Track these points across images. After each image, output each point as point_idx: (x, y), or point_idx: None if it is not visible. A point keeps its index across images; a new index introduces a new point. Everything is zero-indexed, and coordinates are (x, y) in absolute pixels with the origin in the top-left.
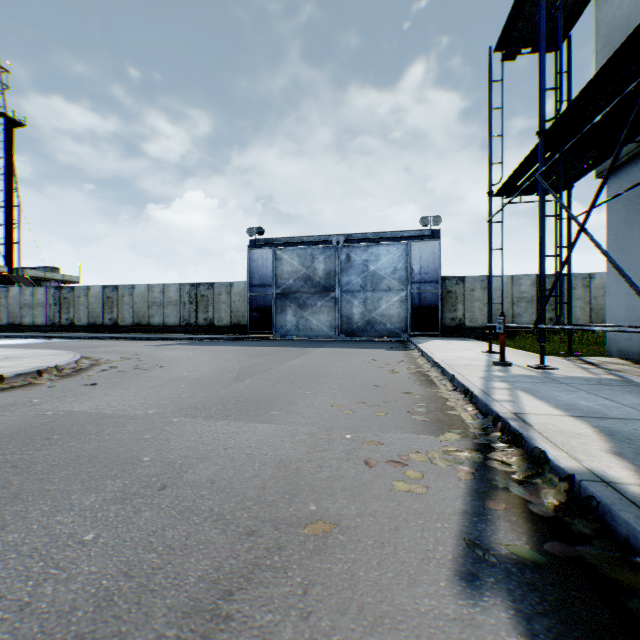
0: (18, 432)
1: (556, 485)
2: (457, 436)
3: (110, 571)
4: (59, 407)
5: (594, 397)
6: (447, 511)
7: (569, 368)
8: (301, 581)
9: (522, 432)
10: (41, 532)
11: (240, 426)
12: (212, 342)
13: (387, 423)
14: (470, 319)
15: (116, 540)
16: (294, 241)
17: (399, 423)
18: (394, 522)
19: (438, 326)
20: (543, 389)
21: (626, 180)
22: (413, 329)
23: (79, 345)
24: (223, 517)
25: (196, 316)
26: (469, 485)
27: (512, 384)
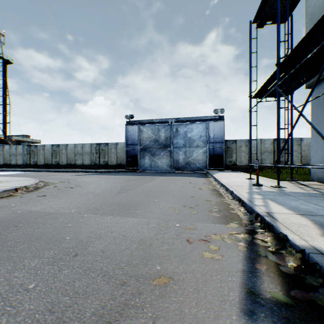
0: (1, 222)
1: (294, 254)
2: (236, 225)
3: (41, 308)
4: (24, 208)
5: (308, 203)
6: (234, 270)
7: (292, 187)
8: (151, 315)
9: (272, 223)
10: (5, 283)
11: (119, 219)
12: (107, 173)
13: (198, 217)
14: (239, 161)
15: (46, 288)
16: (149, 121)
17: (204, 217)
18: (204, 277)
19: (223, 165)
20: (280, 199)
21: (321, 89)
22: (210, 166)
23: (39, 175)
24: (108, 273)
25: (99, 160)
26: (245, 254)
27: (264, 196)
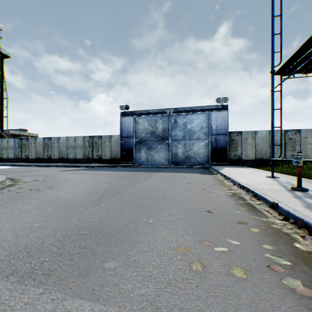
0: None
1: None
2: None
3: None
4: None
5: None
6: None
7: None
8: None
9: None
10: None
11: (49, 309)
12: (99, 168)
13: (259, 301)
14: (245, 155)
15: None
16: (145, 112)
17: (276, 302)
18: None
19: (226, 159)
20: None
21: None
22: (212, 161)
23: (22, 170)
24: None
25: (92, 154)
26: None
27: None
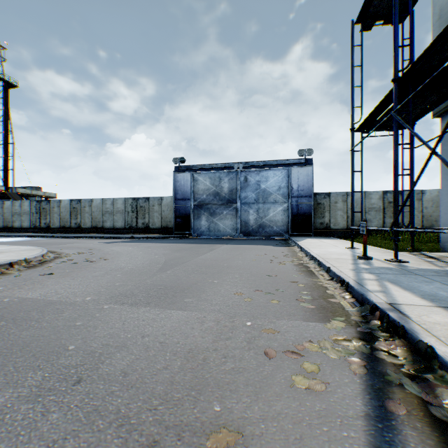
0: None
1: None
2: (342, 324)
3: None
4: (16, 294)
5: None
6: (349, 414)
7: (417, 261)
8: None
9: (403, 324)
10: None
11: (158, 313)
12: (147, 240)
13: (280, 310)
14: (334, 223)
15: None
16: (207, 167)
17: (290, 310)
18: (298, 429)
19: (311, 228)
20: (404, 280)
21: None
22: (293, 230)
23: (51, 242)
24: (128, 421)
25: (136, 221)
26: (364, 379)
27: (378, 275)
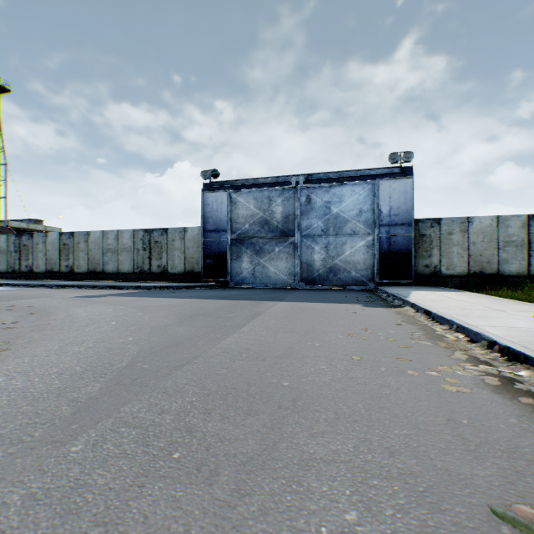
0: None
1: None
2: None
3: None
4: None
5: None
6: None
7: None
8: None
9: None
10: None
11: None
12: (158, 291)
13: None
14: (447, 266)
15: None
16: (250, 183)
17: None
18: None
19: (410, 274)
20: None
21: None
22: (381, 277)
23: (3, 296)
24: None
25: (150, 263)
26: None
27: None
